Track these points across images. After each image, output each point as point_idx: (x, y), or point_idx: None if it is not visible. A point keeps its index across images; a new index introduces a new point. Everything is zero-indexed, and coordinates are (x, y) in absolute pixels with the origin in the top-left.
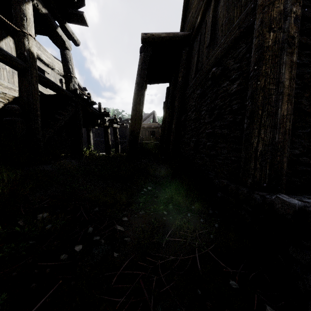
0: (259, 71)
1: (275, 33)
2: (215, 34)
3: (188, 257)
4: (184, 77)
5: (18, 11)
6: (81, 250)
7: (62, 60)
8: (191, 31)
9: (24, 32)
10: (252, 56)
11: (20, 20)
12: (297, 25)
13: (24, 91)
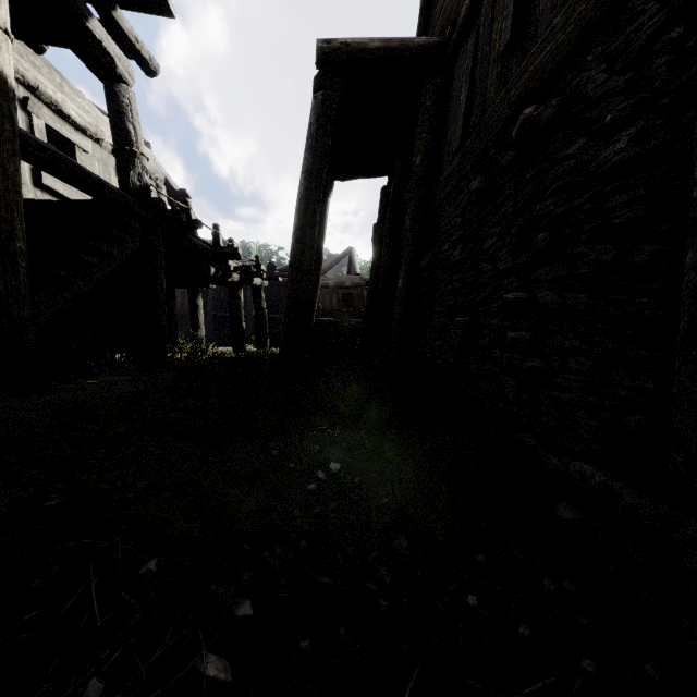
0: None
1: None
2: (530, 12)
3: None
4: (429, 153)
5: None
6: None
7: (110, 109)
8: (448, 32)
9: None
10: None
11: None
12: None
13: None
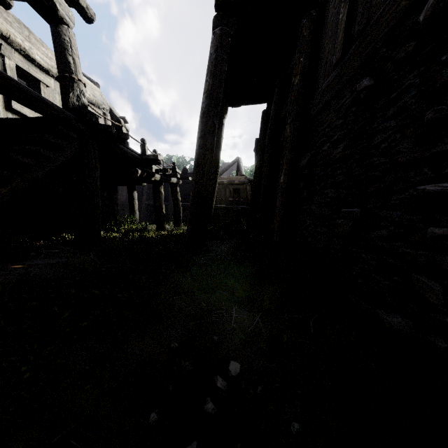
0: None
1: None
2: None
3: None
4: (306, 73)
5: None
6: None
7: (54, 45)
8: None
9: None
10: None
11: None
12: None
13: None
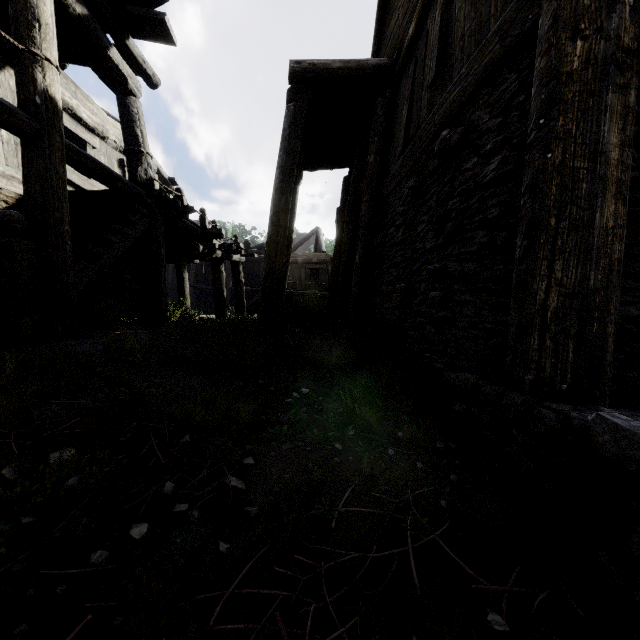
0: (550, 129)
1: (588, 42)
2: (448, 58)
3: (390, 553)
4: (380, 153)
5: (21, 8)
6: (144, 538)
7: (122, 117)
8: (395, 56)
9: (34, 53)
10: (534, 96)
11: (26, 27)
12: (637, 24)
13: (33, 181)
